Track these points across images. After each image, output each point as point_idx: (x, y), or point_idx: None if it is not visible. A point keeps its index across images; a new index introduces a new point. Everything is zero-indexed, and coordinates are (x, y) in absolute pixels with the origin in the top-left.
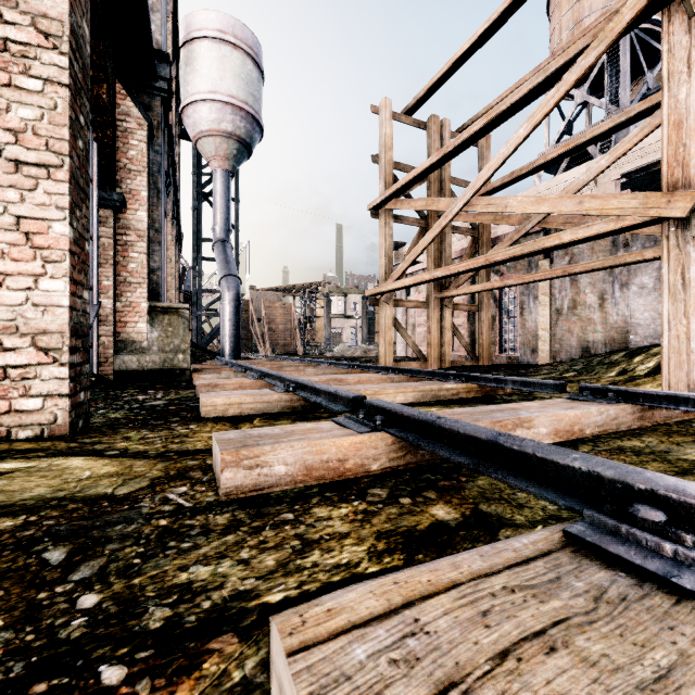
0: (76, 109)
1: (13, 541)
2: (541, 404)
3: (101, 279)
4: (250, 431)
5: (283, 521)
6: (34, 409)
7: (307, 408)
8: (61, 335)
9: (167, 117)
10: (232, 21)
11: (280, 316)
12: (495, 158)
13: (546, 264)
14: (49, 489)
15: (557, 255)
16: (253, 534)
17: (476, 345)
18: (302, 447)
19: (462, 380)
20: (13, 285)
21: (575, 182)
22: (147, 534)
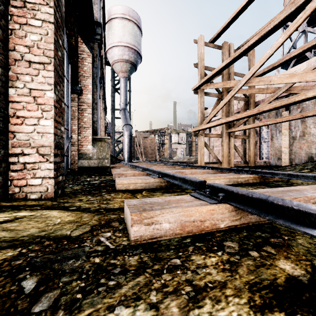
0: (57, 36)
1: (8, 268)
2: (311, 187)
3: (72, 126)
4: (144, 200)
5: (174, 266)
6: (37, 184)
7: (169, 186)
8: (50, 147)
9: (100, 52)
10: (128, 9)
11: (149, 143)
12: (264, 56)
13: (286, 113)
14: (37, 229)
15: (293, 108)
16: (156, 277)
17: (246, 156)
18: (178, 212)
19: (249, 173)
20: (28, 122)
21: (308, 67)
22: (87, 270)
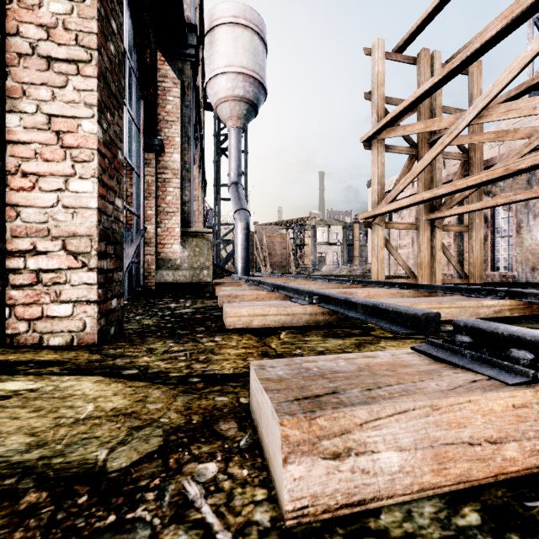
0: (106, 8)
1: None
2: None
3: (146, 209)
4: (302, 363)
5: None
6: (64, 316)
7: (333, 323)
8: (89, 238)
9: (195, 80)
10: (243, 7)
11: (278, 243)
12: (520, 57)
13: None
14: (27, 439)
15: None
16: None
17: (463, 264)
18: (423, 414)
19: (502, 296)
20: (45, 186)
21: None
22: None
